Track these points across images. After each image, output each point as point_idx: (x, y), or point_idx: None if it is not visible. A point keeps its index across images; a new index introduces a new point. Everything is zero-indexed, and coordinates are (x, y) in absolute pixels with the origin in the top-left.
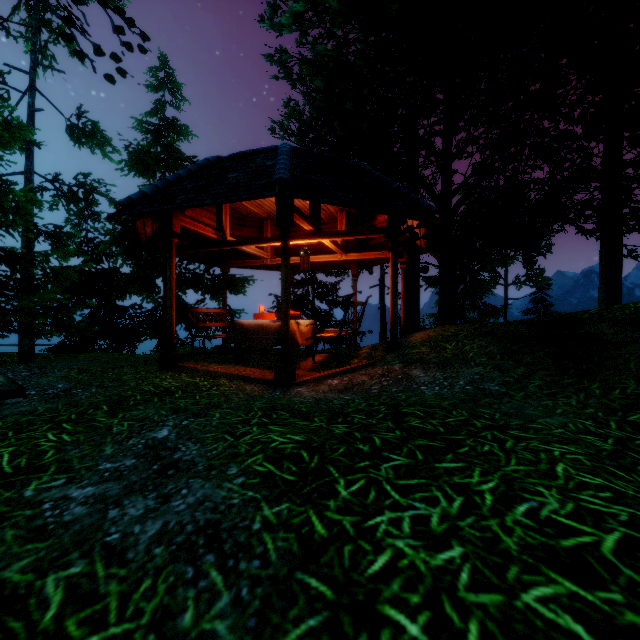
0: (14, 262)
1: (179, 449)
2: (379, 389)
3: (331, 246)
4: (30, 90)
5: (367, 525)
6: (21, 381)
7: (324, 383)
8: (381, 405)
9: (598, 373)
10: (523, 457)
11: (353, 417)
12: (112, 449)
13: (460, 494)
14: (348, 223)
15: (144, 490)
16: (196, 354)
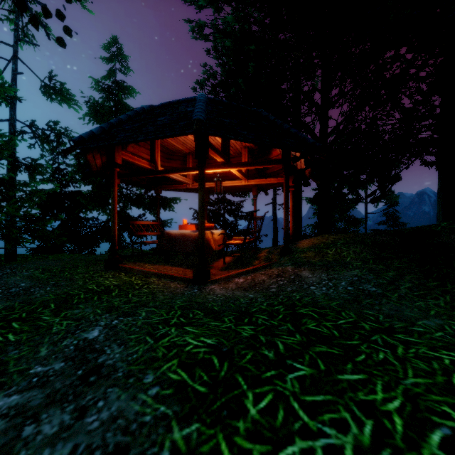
0: None
1: (104, 352)
2: (276, 288)
3: (237, 174)
4: (13, 59)
5: None
6: None
7: (232, 281)
8: (280, 305)
9: None
10: (418, 367)
11: (257, 317)
12: (47, 350)
13: (368, 416)
14: (250, 157)
15: (64, 401)
16: (136, 255)
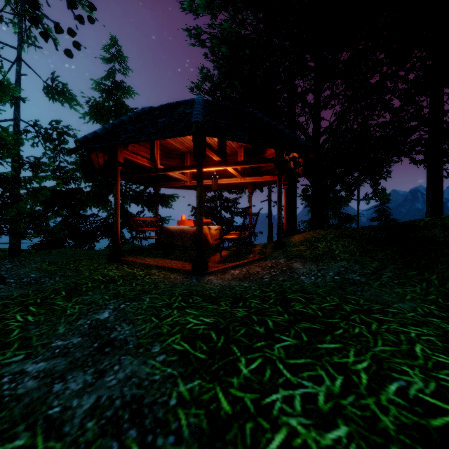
0: (4, 184)
1: (115, 329)
2: (269, 278)
3: (233, 172)
4: (17, 60)
5: (265, 402)
6: (4, 272)
7: (228, 273)
8: (271, 292)
9: (435, 267)
10: (387, 338)
11: (251, 302)
12: (64, 328)
13: (340, 373)
14: (245, 155)
15: (85, 366)
16: (136, 250)
